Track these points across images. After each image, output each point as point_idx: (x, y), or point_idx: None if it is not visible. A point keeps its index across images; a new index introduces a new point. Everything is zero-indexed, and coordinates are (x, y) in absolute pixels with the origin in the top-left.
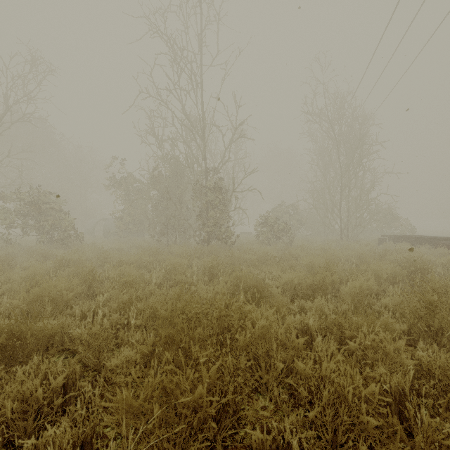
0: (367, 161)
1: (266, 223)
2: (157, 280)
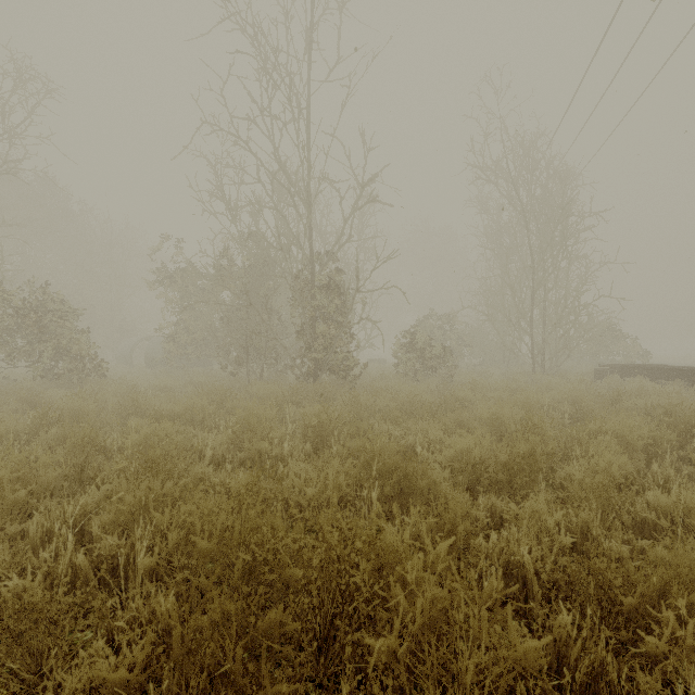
0: (576, 243)
1: (411, 345)
2: (216, 449)
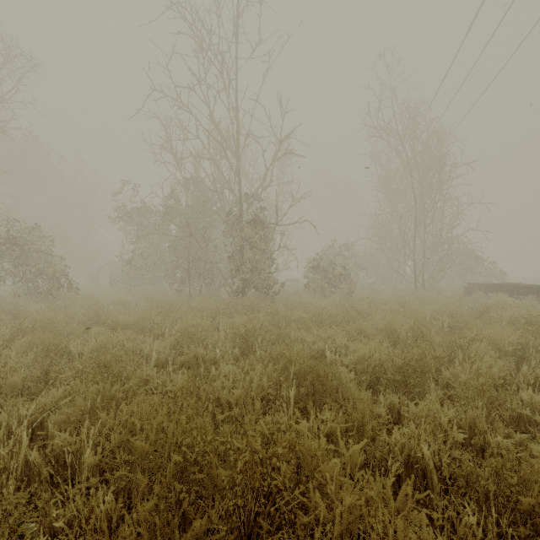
0: (449, 187)
1: (319, 268)
2: (161, 354)
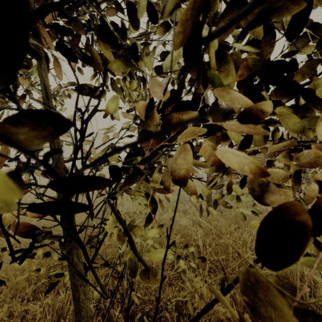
0: None
1: None
2: None
